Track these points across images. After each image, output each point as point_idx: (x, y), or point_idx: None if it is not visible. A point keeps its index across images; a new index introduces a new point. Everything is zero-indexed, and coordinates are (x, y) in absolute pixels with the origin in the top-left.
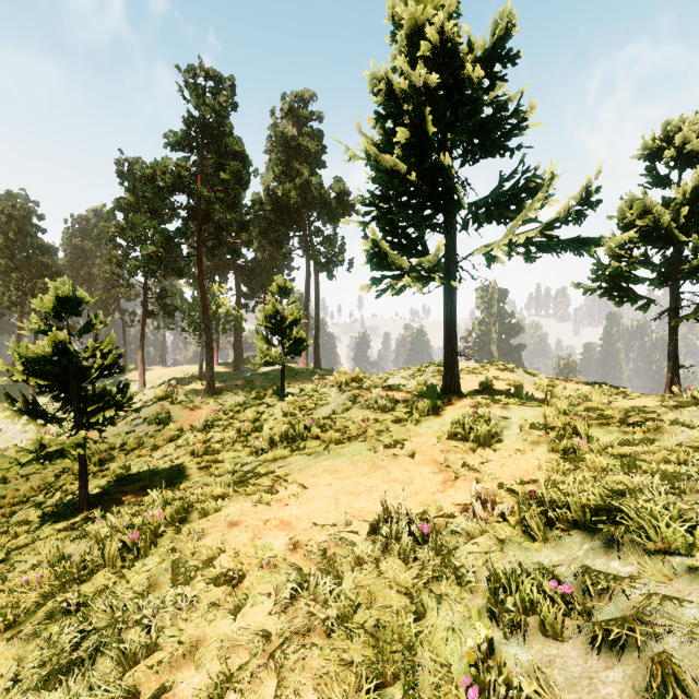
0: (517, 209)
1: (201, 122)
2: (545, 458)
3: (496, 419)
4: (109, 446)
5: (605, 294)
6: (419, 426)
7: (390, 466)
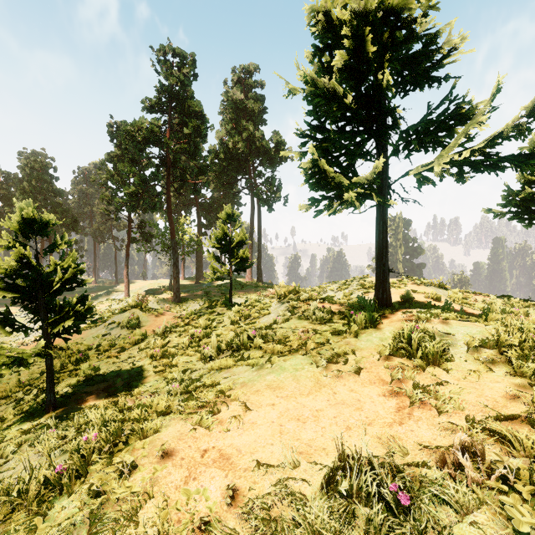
0: (448, 132)
1: (169, 90)
2: (509, 383)
3: (438, 335)
4: (88, 346)
5: (515, 217)
6: (359, 340)
7: (334, 385)
